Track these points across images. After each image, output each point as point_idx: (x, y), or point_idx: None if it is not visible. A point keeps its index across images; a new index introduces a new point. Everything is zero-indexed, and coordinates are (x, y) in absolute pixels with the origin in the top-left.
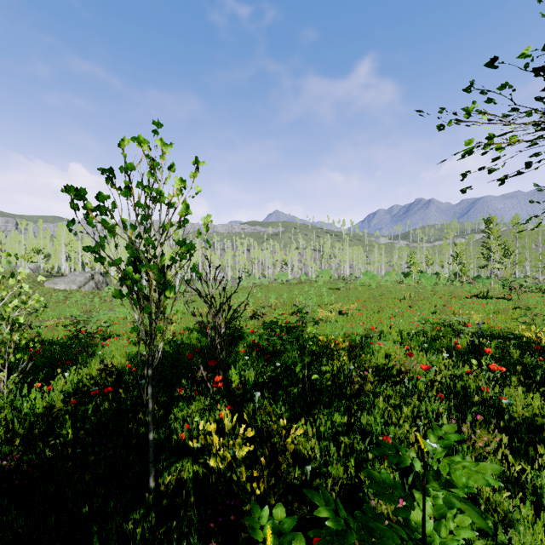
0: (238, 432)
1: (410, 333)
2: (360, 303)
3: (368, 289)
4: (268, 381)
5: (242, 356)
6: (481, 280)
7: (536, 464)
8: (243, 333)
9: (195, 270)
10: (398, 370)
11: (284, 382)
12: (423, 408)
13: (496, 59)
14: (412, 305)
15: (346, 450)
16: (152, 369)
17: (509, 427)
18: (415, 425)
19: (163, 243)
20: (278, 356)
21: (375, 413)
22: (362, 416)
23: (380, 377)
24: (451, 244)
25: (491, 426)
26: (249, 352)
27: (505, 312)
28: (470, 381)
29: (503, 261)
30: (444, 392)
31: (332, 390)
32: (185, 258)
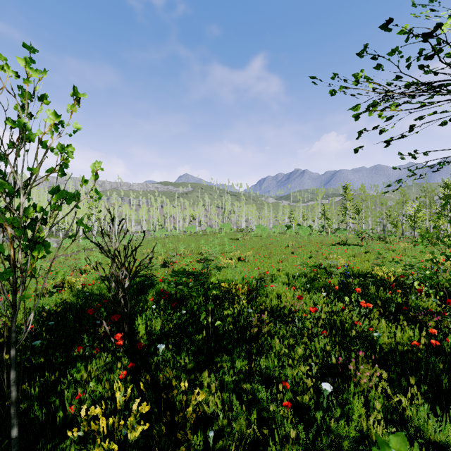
0: (132, 406)
1: (295, 275)
2: (255, 250)
3: (260, 238)
4: (174, 329)
5: (150, 304)
6: (341, 231)
7: (409, 394)
8: (153, 281)
9: (82, 224)
10: (288, 310)
11: (190, 329)
12: (313, 346)
13: (391, 20)
14: (294, 251)
15: (247, 397)
16: (16, 348)
17: (382, 358)
18: (307, 362)
19: (29, 191)
20: (185, 302)
21: (272, 355)
22: (261, 360)
23: (274, 317)
24: (320, 204)
25: (370, 360)
26: (158, 300)
27: (360, 256)
28: (345, 316)
29: (354, 217)
30: (327, 328)
31: (233, 334)
32: (58, 209)
